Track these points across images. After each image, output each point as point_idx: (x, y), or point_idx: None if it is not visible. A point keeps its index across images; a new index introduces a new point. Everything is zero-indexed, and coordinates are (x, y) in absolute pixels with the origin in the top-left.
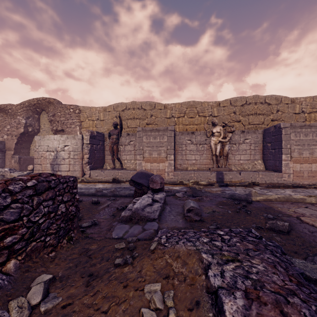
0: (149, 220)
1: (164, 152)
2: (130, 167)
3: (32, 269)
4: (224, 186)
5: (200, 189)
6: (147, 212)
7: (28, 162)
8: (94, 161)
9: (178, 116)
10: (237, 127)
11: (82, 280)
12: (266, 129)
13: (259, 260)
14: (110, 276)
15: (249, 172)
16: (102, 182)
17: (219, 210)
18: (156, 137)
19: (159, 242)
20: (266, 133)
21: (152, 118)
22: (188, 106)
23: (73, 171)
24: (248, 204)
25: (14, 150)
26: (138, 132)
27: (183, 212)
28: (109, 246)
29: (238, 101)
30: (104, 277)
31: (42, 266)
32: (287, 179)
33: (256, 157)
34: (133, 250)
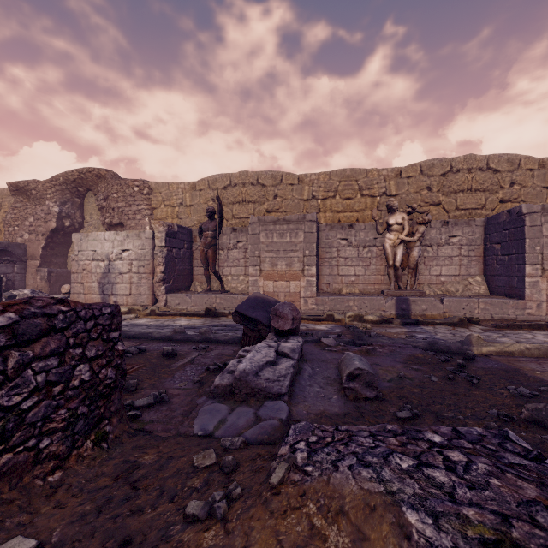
0: (269, 397)
1: (298, 261)
2: (237, 288)
3: None
4: (412, 325)
5: (366, 330)
6: (266, 380)
7: (64, 279)
8: (174, 278)
9: (324, 197)
10: (434, 214)
11: None
12: (491, 217)
13: None
14: None
15: (459, 298)
16: (187, 314)
17: (412, 375)
18: (284, 234)
19: (291, 462)
20: (492, 226)
21: (277, 201)
22: (342, 178)
23: (137, 294)
24: (468, 363)
25: (40, 259)
26: (252, 225)
27: (339, 379)
28: (181, 459)
29: (436, 167)
30: None
31: (25, 509)
32: (535, 311)
33: (471, 271)
34: (233, 474)
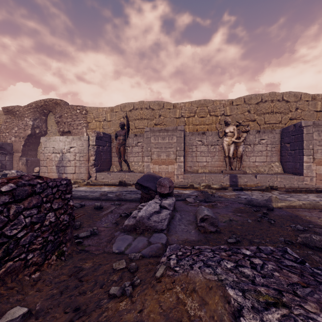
0: (156, 231)
1: (173, 153)
2: (138, 169)
3: (5, 298)
4: (239, 191)
5: (212, 193)
6: (154, 221)
7: (35, 164)
8: (101, 163)
9: (188, 116)
10: (252, 126)
11: (65, 317)
12: (284, 128)
13: (316, 304)
14: (102, 314)
15: (266, 175)
16: (108, 184)
17: (237, 219)
18: (165, 137)
19: (167, 265)
20: (285, 133)
21: (161, 118)
22: (198, 105)
23: (79, 173)
24: (269, 212)
25: (21, 152)
26: (146, 132)
27: (195, 221)
28: (106, 265)
29: (253, 99)
30: (93, 315)
31: (20, 292)
32: (309, 182)
33: (273, 159)
34: (135, 273)
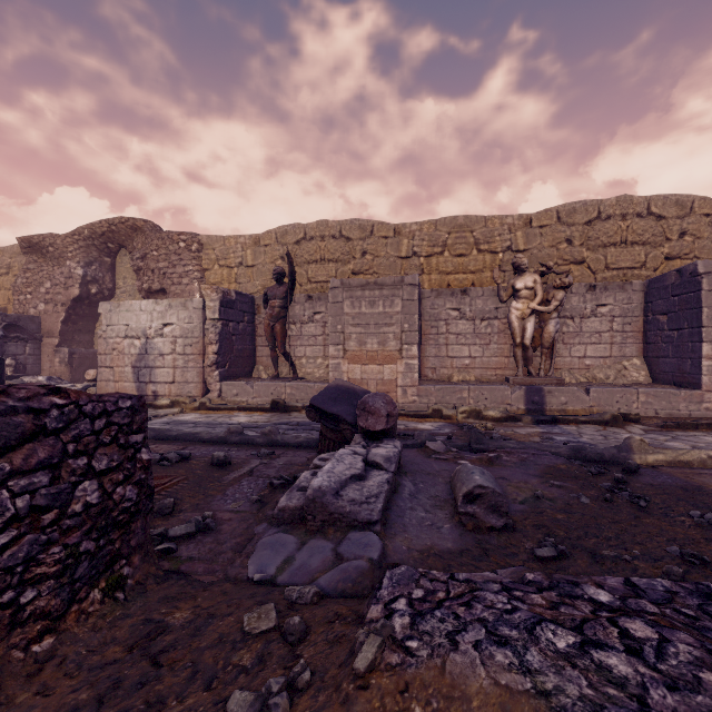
0: (354, 526)
1: (394, 338)
2: (314, 374)
3: None
4: (548, 424)
5: (486, 430)
6: (350, 502)
7: (90, 362)
8: (231, 361)
9: (428, 253)
10: (576, 275)
11: None
12: (654, 279)
13: None
14: None
15: (611, 387)
16: (248, 408)
17: (553, 495)
18: (376, 302)
19: (385, 635)
20: (655, 291)
21: (366, 259)
22: (452, 229)
23: (183, 382)
24: (629, 477)
25: (59, 337)
26: (333, 291)
27: (451, 499)
28: (226, 619)
29: (578, 213)
30: None
31: None
32: None
33: (626, 351)
34: (300, 645)
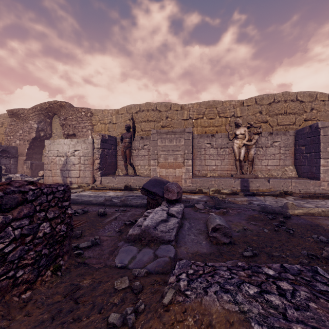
0: (163, 242)
1: (180, 156)
2: (144, 173)
3: None
4: (250, 196)
5: (222, 199)
6: (161, 232)
7: (40, 167)
8: (106, 167)
9: (196, 118)
10: (263, 128)
11: None
12: (299, 130)
13: None
14: None
15: (279, 179)
16: (114, 189)
17: (252, 228)
18: (172, 140)
19: (176, 289)
20: (299, 135)
21: (168, 120)
22: (207, 106)
23: (83, 177)
24: (286, 220)
25: (26, 156)
26: (153, 135)
27: (206, 230)
28: (106, 283)
29: (265, 99)
30: None
31: (5, 317)
32: (326, 187)
33: (286, 163)
34: (139, 294)
